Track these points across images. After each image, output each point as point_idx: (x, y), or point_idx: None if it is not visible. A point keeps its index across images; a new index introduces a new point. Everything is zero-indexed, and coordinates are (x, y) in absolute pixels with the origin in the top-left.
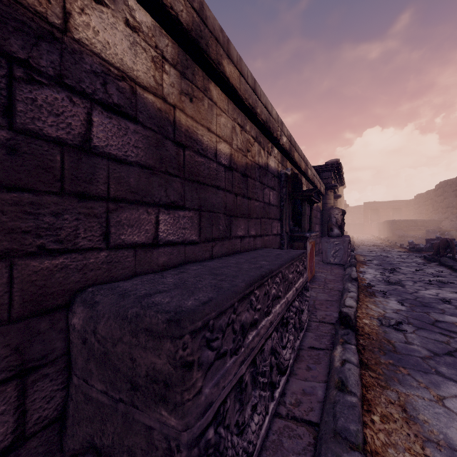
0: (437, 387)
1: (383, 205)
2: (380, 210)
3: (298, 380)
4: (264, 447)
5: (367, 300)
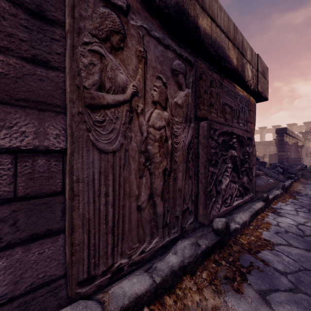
0: None
1: None
2: None
3: None
4: None
5: None
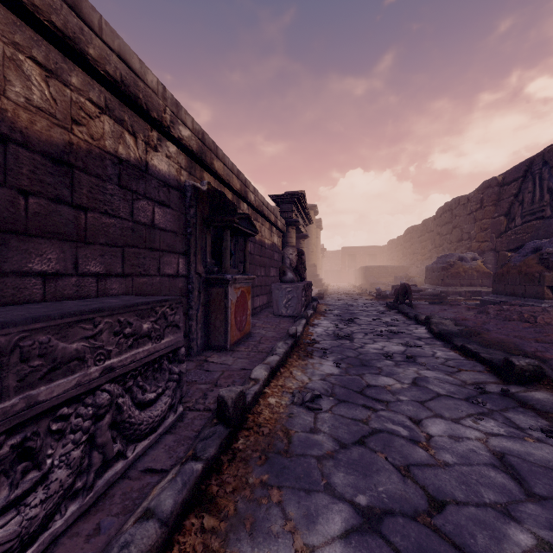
0: (312, 524)
1: (359, 250)
2: (357, 256)
3: None
4: None
5: (296, 365)
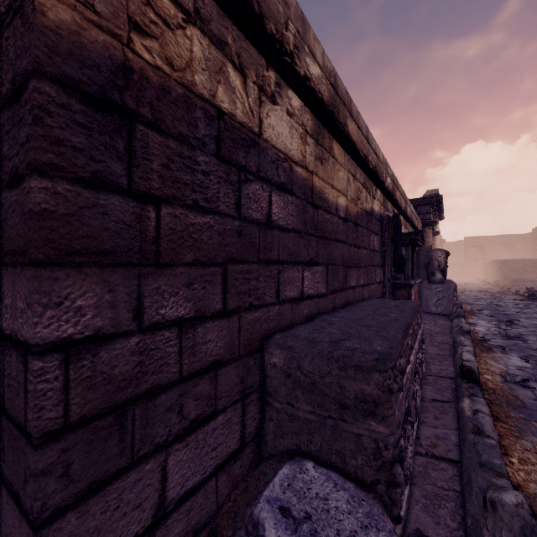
0: None
1: (490, 240)
2: (486, 246)
3: (429, 427)
4: (413, 475)
5: (484, 356)
